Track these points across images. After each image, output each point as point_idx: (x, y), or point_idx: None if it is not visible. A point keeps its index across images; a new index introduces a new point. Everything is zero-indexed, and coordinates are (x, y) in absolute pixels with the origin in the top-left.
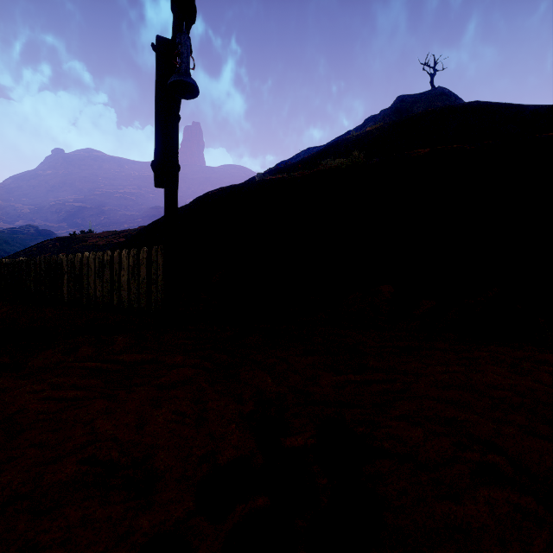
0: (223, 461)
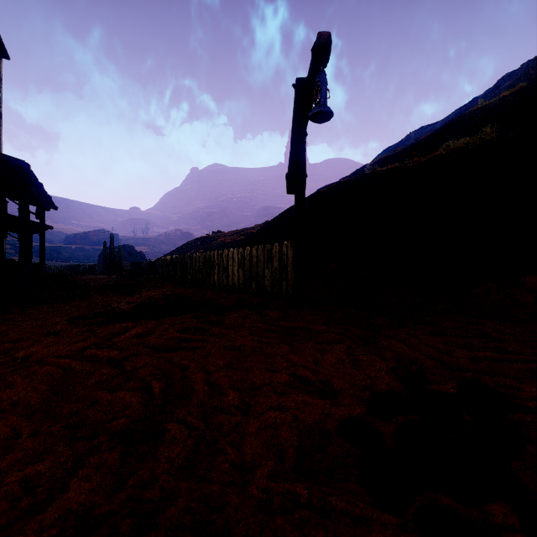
0: (381, 391)
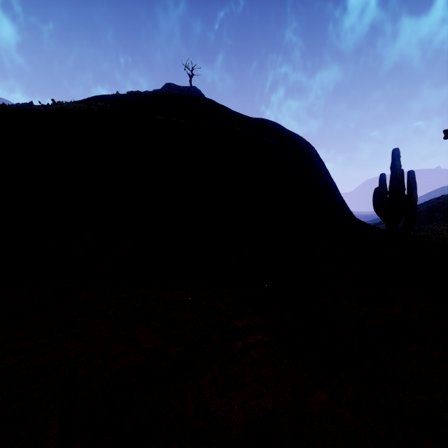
0: None
